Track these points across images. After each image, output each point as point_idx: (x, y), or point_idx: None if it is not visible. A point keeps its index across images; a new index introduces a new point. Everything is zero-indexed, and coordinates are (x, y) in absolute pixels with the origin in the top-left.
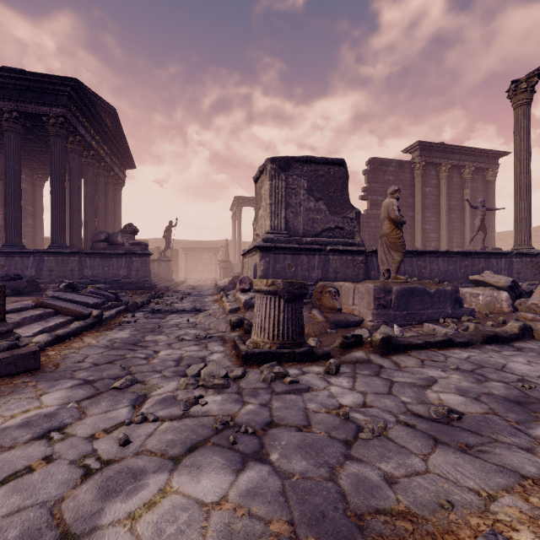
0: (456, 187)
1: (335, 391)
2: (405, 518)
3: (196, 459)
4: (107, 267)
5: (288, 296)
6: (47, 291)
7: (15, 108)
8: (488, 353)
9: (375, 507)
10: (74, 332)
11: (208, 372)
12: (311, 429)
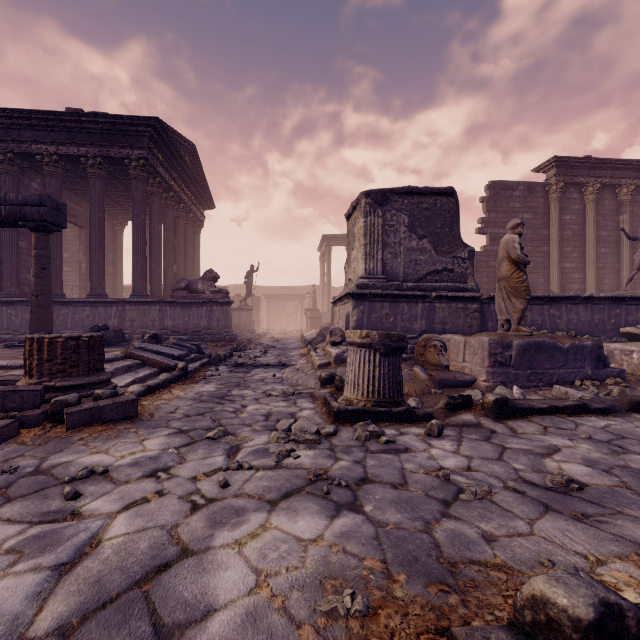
0: (608, 213)
1: (436, 453)
2: (500, 570)
3: (291, 504)
4: (187, 317)
5: (385, 349)
6: (133, 342)
7: (99, 153)
8: (635, 422)
9: (469, 558)
10: (163, 384)
11: (299, 427)
12: (408, 487)
